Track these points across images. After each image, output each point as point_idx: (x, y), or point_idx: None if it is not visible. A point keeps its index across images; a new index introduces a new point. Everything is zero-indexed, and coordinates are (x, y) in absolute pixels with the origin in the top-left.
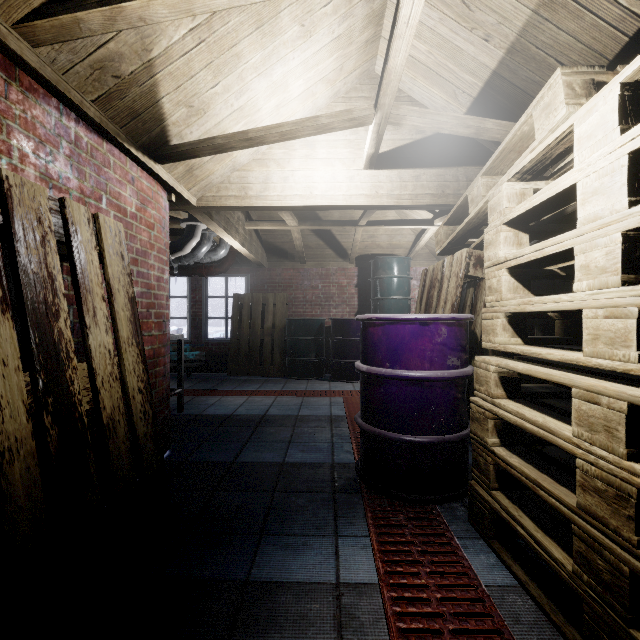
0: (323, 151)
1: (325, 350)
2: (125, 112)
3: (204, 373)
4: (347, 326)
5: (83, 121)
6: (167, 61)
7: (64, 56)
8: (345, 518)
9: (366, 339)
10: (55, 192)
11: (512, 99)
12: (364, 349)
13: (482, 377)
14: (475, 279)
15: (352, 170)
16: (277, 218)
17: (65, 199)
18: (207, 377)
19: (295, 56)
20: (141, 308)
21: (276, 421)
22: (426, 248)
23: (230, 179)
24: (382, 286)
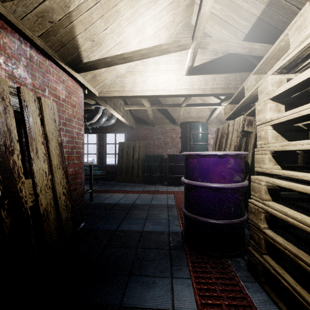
0: (164, 66)
1: (164, 170)
2: (57, 43)
3: (104, 181)
4: (175, 158)
5: (34, 48)
6: (79, 13)
7: (20, 8)
8: (176, 266)
9: (187, 165)
10: (17, 85)
11: (268, 33)
12: (186, 171)
13: (256, 188)
14: (247, 132)
15: (179, 76)
16: (140, 104)
17: (20, 87)
18: (106, 183)
19: (149, 13)
20: (68, 149)
21: (139, 207)
22: (216, 118)
23: (115, 82)
24: (193, 137)
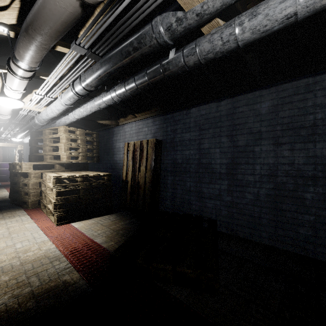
0: None
1: None
2: None
3: None
4: None
5: None
6: None
7: None
8: None
9: (0, 165)
10: None
11: None
12: (0, 166)
13: None
14: None
15: None
16: None
17: None
18: None
19: None
20: None
21: None
22: None
23: None
24: (10, 155)
